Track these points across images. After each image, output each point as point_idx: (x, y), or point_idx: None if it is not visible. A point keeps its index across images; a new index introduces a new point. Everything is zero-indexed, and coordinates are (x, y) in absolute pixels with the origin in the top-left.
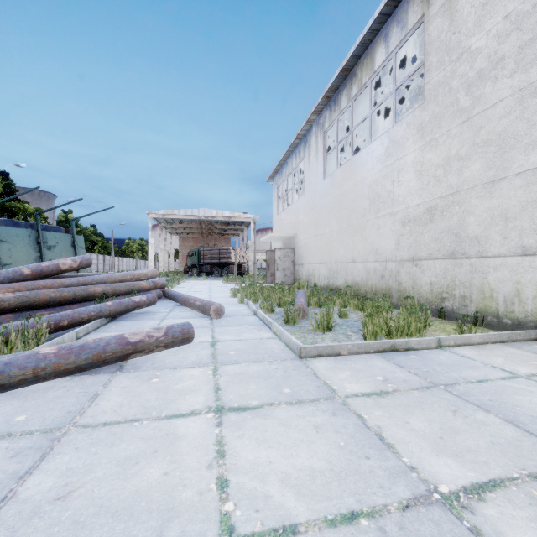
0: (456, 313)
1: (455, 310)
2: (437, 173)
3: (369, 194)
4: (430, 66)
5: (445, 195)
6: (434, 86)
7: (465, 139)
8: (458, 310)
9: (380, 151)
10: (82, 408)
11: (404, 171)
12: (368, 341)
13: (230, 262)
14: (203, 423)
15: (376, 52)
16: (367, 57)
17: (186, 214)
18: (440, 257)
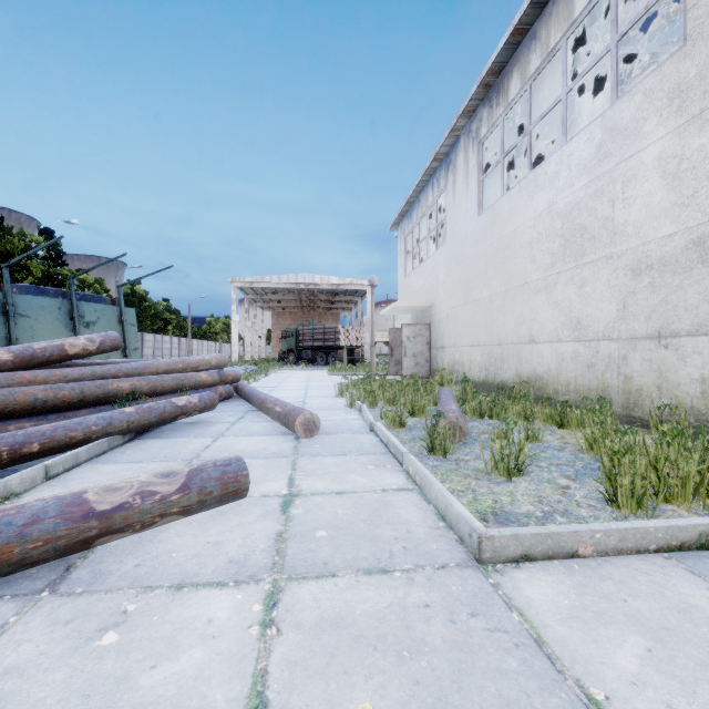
0: None
1: None
2: None
3: (563, 228)
4: None
5: None
6: None
7: None
8: None
9: (585, 152)
10: None
11: (637, 179)
12: (642, 523)
13: (338, 345)
14: None
15: None
16: (560, 0)
17: (280, 281)
18: None
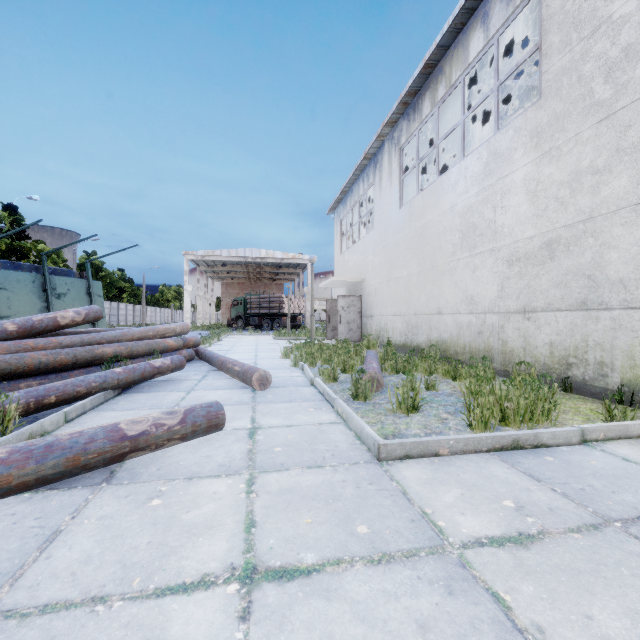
0: (589, 385)
1: (587, 380)
2: (560, 193)
3: (461, 225)
4: (549, 49)
5: (573, 222)
6: (555, 74)
7: (603, 144)
8: (592, 381)
9: (476, 168)
10: (22, 564)
11: (510, 193)
12: (479, 434)
13: (282, 312)
14: (217, 609)
15: (470, 39)
16: (459, 47)
17: (230, 255)
18: (564, 307)
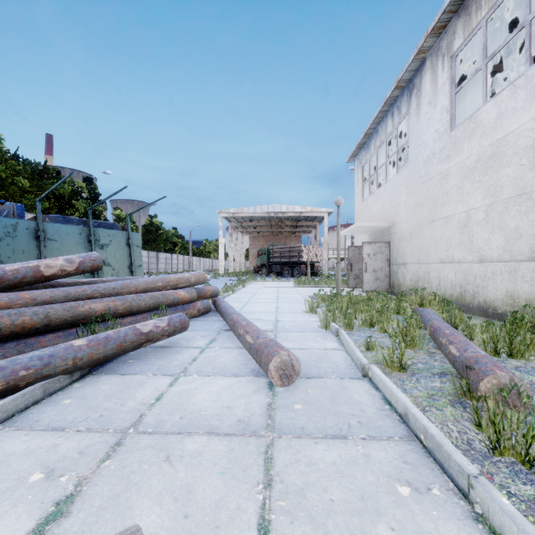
0: None
1: None
2: None
3: None
4: None
5: None
6: None
7: None
8: None
9: None
10: None
11: None
12: None
13: (301, 261)
14: None
15: None
16: None
17: (255, 211)
18: None
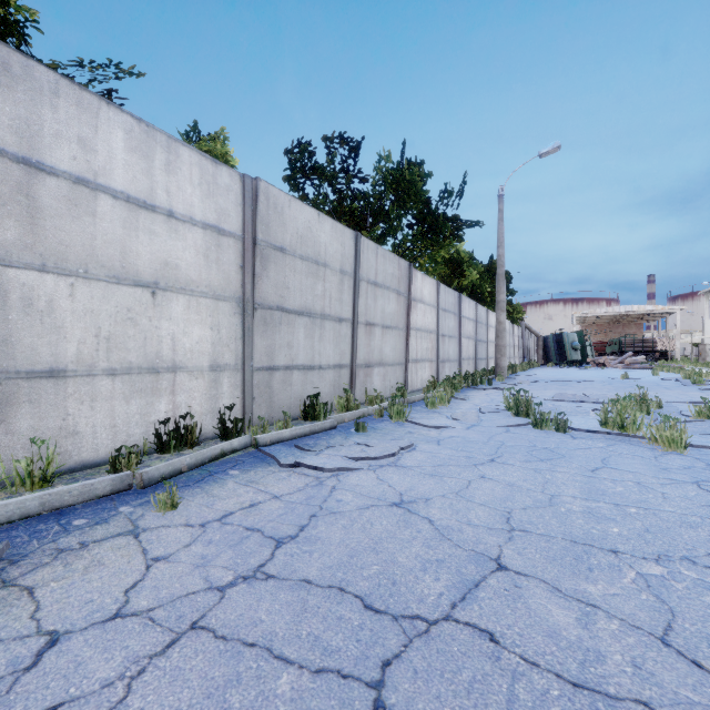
0: None
1: None
2: None
3: None
4: None
5: None
6: None
7: None
8: None
9: None
10: None
11: None
12: None
13: (655, 350)
14: None
15: None
16: None
17: (607, 311)
18: None
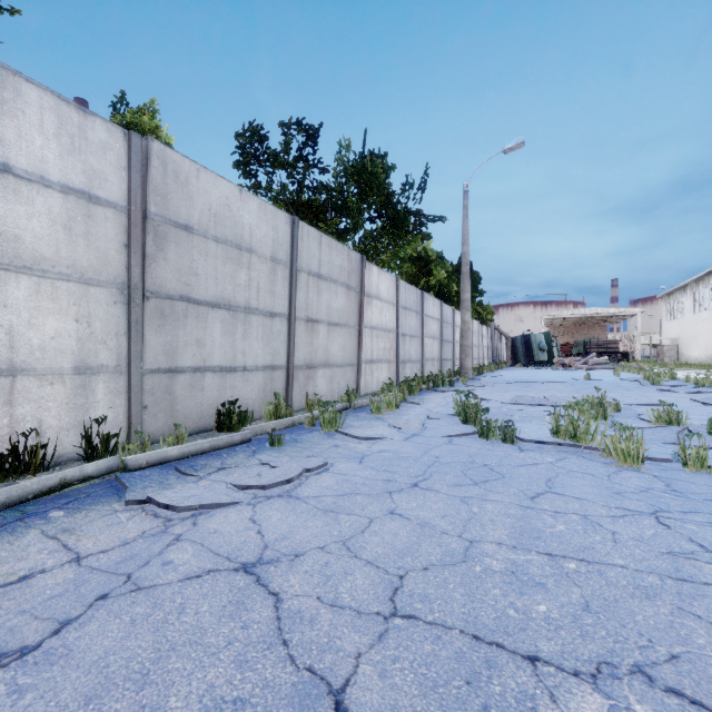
0: None
1: None
2: None
3: (708, 329)
4: None
5: None
6: None
7: None
8: None
9: (711, 315)
10: None
11: None
12: (681, 369)
13: (617, 351)
14: None
15: (710, 278)
16: (707, 277)
17: (573, 314)
18: None
